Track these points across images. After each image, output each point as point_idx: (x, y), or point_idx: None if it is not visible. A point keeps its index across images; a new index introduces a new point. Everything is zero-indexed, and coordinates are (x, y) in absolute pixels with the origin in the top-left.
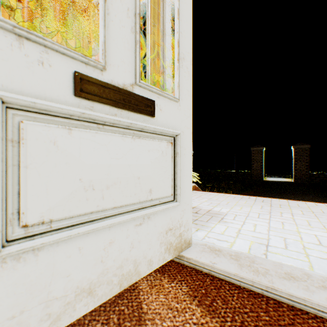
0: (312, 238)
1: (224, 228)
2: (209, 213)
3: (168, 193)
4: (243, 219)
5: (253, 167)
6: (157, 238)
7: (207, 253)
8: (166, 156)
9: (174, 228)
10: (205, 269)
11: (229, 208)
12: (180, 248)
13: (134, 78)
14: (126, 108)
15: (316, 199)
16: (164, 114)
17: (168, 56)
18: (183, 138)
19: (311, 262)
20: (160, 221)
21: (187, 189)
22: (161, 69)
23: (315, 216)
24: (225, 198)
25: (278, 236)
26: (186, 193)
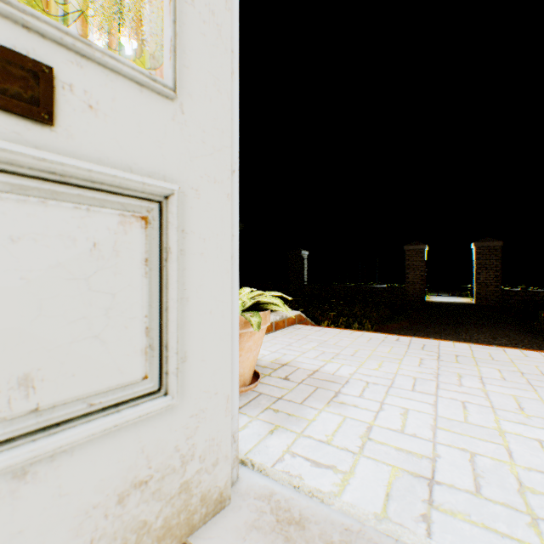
0: (536, 454)
1: (335, 422)
2: (313, 379)
3: (127, 376)
4: (382, 395)
5: (408, 278)
6: (74, 531)
7: (263, 539)
8: (116, 259)
9: (159, 475)
10: None
11: (356, 366)
12: (185, 525)
13: None
14: None
15: (516, 335)
16: (109, 125)
17: None
18: (198, 208)
19: None
20: (90, 471)
21: (212, 352)
22: (147, 19)
23: (529, 385)
24: (352, 341)
25: (457, 448)
26: (210, 362)
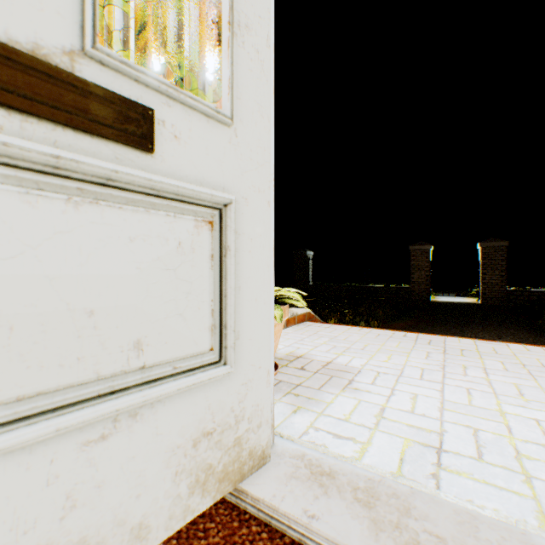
0: (533, 430)
1: (351, 404)
2: (327, 369)
3: (199, 347)
4: (392, 382)
5: (413, 278)
6: (165, 463)
7: (301, 484)
8: (192, 255)
9: (220, 429)
10: (291, 530)
11: (367, 358)
12: (238, 473)
13: (78, 37)
14: (41, 113)
15: (521, 334)
16: (187, 150)
17: (210, 21)
18: (247, 214)
19: (540, 501)
20: (175, 418)
21: (257, 333)
22: (201, 56)
23: (530, 375)
24: (361, 336)
25: (462, 425)
26: (256, 341)
